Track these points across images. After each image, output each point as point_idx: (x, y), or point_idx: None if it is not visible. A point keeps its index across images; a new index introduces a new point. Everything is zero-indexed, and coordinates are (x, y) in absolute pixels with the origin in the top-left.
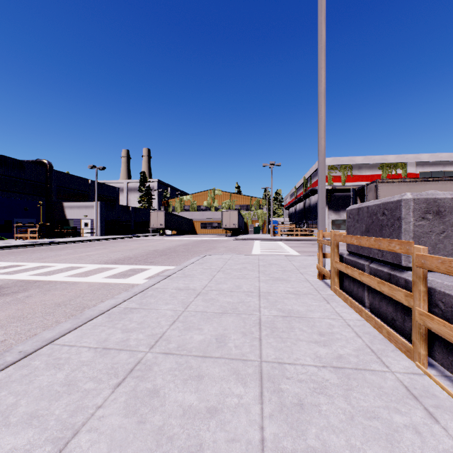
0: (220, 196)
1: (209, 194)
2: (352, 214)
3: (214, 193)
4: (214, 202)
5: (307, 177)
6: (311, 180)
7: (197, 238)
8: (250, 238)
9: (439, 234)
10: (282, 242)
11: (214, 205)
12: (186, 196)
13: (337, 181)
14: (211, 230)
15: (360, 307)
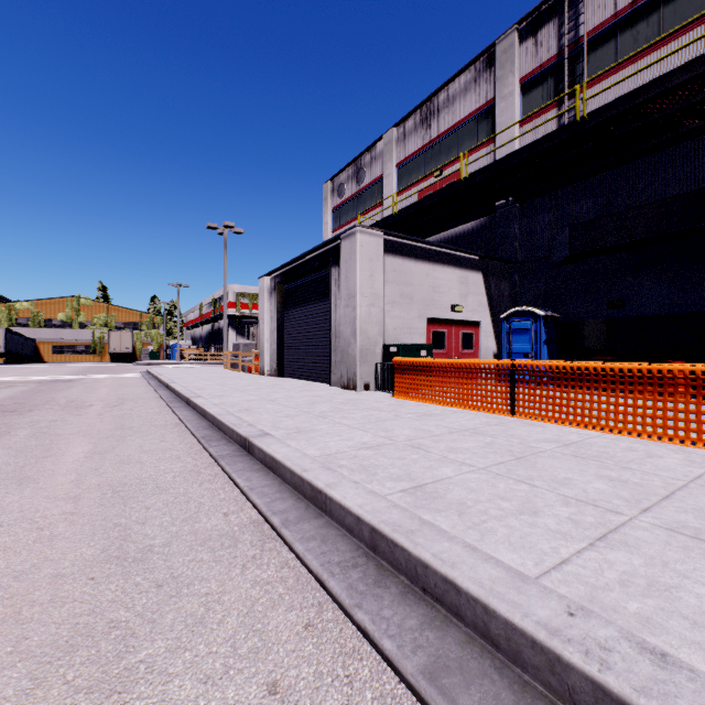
0: (90, 307)
1: (69, 303)
2: (234, 345)
3: (78, 302)
4: (80, 316)
5: (217, 298)
6: (221, 303)
7: (75, 365)
8: (157, 363)
9: (247, 350)
10: (194, 365)
11: (78, 320)
12: (22, 302)
13: (245, 308)
14: (74, 356)
15: (234, 369)
